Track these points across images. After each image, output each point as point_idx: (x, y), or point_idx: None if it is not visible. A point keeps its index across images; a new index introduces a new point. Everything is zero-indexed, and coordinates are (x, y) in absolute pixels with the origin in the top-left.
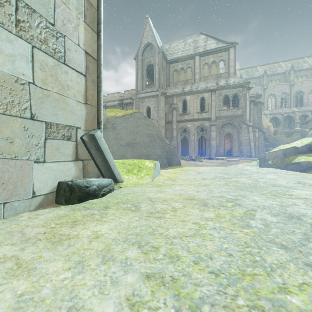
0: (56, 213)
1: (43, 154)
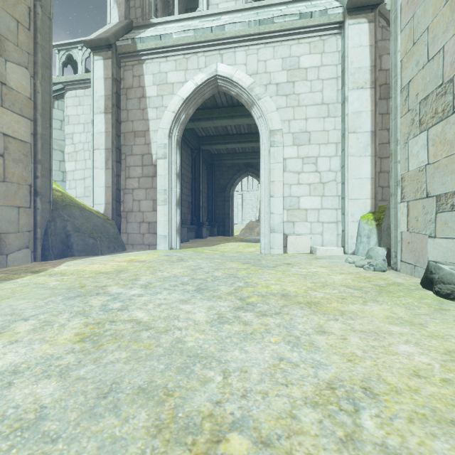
0: (399, 280)
1: (434, 229)
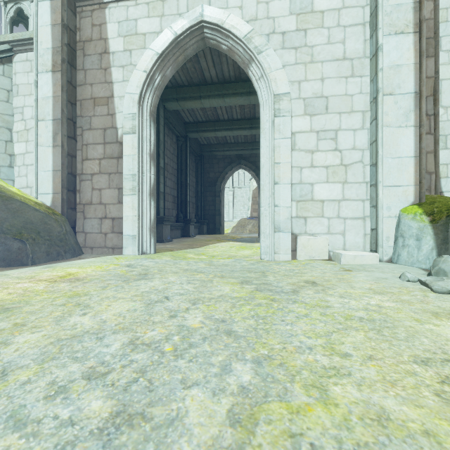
0: None
1: None
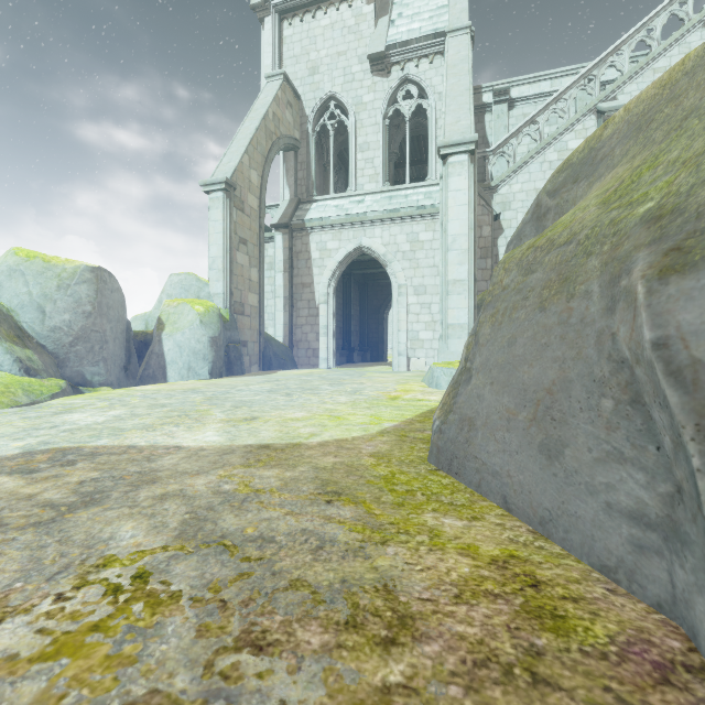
0: None
1: None
